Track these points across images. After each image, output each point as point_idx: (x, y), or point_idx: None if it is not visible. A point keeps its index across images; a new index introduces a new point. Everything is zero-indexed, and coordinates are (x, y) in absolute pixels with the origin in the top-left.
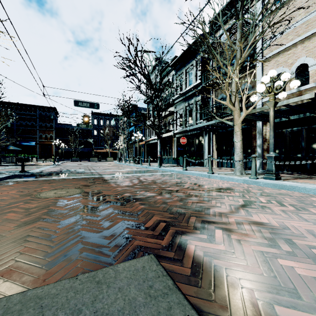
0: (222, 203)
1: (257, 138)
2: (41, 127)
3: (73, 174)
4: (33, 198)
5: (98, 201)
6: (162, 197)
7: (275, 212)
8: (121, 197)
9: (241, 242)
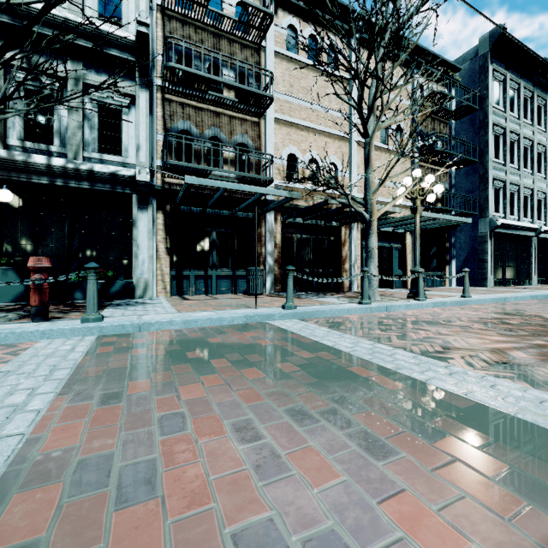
0: None
1: (269, 241)
2: None
3: None
4: None
5: None
6: None
7: None
8: None
9: None
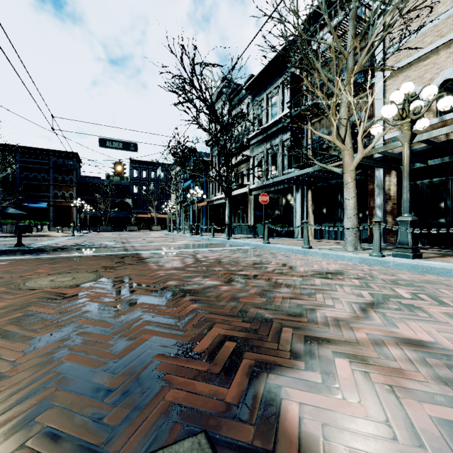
0: (336, 299)
1: (377, 195)
2: (56, 181)
3: (96, 249)
4: (10, 290)
5: (120, 295)
6: (230, 287)
7: (436, 317)
8: (161, 287)
9: (397, 392)
